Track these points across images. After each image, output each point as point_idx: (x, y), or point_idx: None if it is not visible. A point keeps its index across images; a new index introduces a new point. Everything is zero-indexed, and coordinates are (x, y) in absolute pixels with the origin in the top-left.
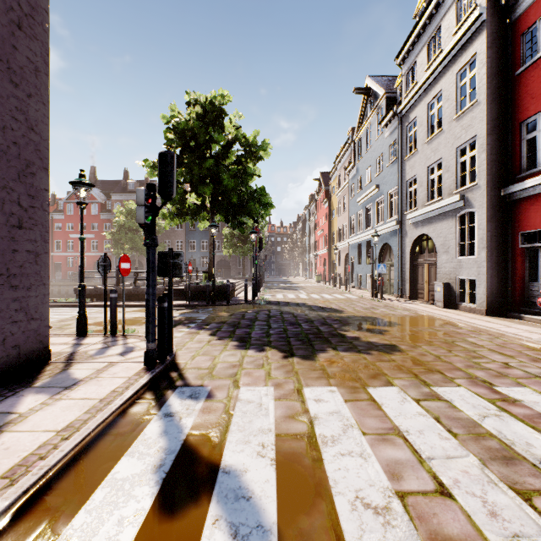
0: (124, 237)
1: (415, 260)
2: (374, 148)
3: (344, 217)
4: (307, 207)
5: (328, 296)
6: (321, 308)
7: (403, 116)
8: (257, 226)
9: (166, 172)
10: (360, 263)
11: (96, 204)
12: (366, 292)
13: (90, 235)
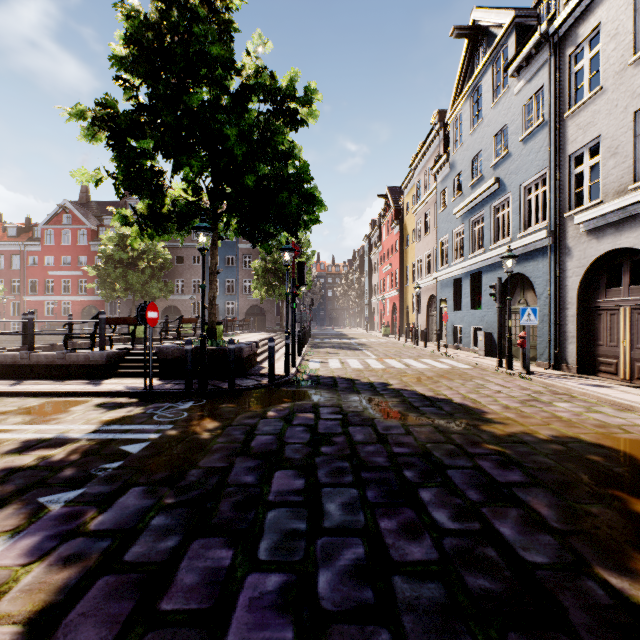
0: (113, 273)
1: (591, 301)
2: (489, 119)
3: (426, 243)
4: (367, 236)
5: (417, 363)
6: (428, 402)
7: (561, 39)
8: (300, 258)
9: None
10: (457, 308)
11: (86, 232)
12: (474, 354)
13: (75, 272)
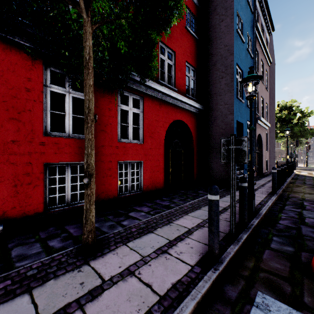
0: None
1: None
2: None
3: None
4: None
5: None
6: None
7: None
8: None
9: (297, 143)
10: None
11: None
12: None
13: None
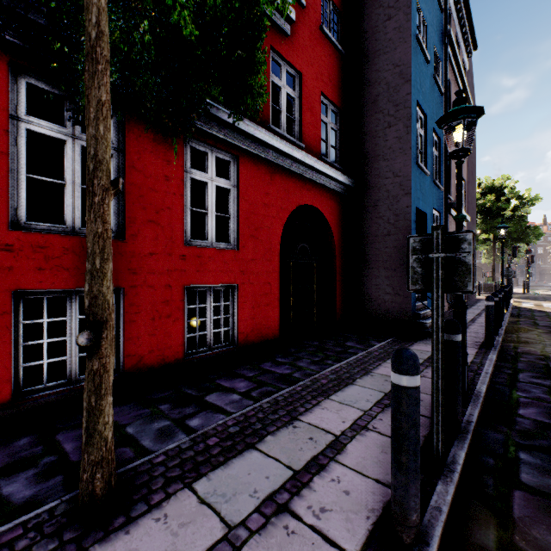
0: None
1: None
2: None
3: None
4: None
5: None
6: None
7: None
8: None
9: (514, 251)
10: None
11: None
12: None
13: None
